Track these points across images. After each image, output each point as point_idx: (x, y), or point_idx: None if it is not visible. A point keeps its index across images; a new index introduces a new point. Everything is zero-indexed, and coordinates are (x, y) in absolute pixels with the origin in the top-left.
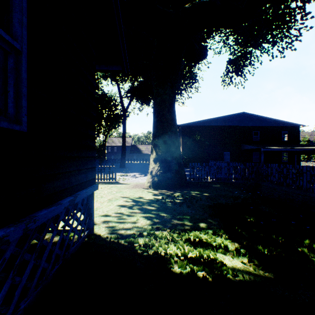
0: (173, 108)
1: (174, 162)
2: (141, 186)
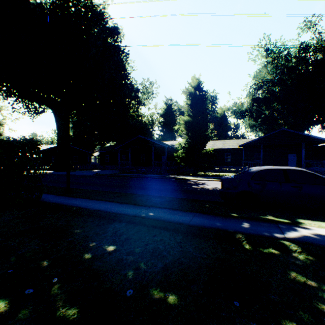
0: None
1: None
2: None
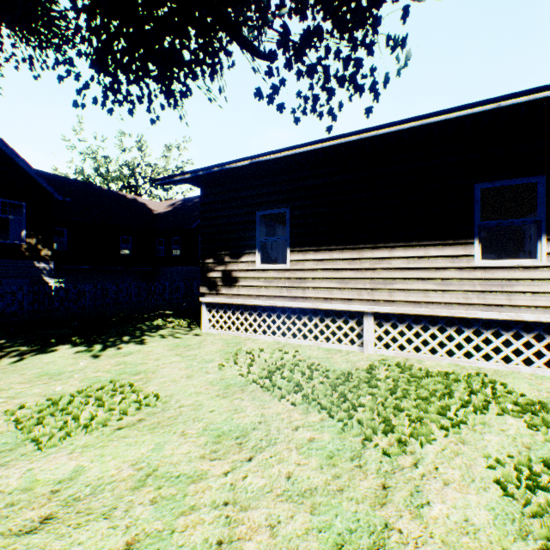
0: None
1: None
2: None
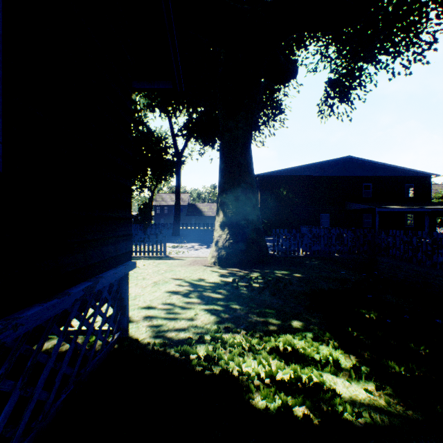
0: (249, 148)
1: (250, 228)
2: (202, 263)
